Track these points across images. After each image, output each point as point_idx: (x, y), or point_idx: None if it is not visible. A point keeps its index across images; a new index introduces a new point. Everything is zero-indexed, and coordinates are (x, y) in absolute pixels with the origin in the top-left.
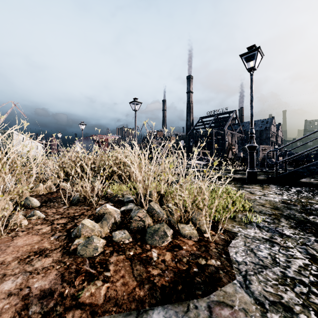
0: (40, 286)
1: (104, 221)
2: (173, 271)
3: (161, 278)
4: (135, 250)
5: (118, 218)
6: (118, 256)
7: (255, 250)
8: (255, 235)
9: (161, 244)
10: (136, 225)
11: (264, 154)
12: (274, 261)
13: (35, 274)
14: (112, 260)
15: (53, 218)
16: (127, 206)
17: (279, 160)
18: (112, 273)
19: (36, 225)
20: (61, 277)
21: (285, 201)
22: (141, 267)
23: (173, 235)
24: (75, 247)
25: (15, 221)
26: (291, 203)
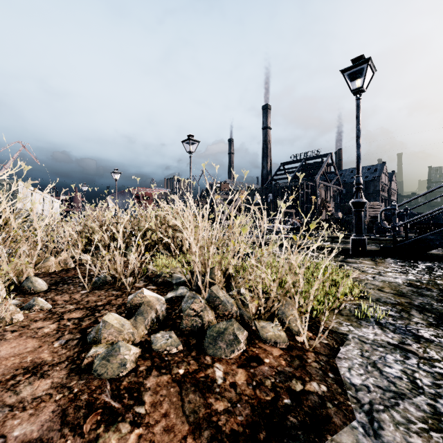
0: (23, 435)
1: (139, 316)
2: (249, 403)
3: (231, 418)
4: (187, 366)
5: (161, 310)
6: (159, 376)
7: (380, 364)
8: (376, 338)
9: (229, 355)
10: (190, 324)
11: (372, 214)
12: (413, 384)
13: (19, 409)
14: (149, 383)
15: (64, 310)
16: (177, 291)
17: None
18: (148, 407)
19: (36, 321)
20: (62, 417)
21: (412, 284)
22: (197, 396)
23: (248, 340)
24: (90, 361)
25: (3, 316)
26: (423, 286)
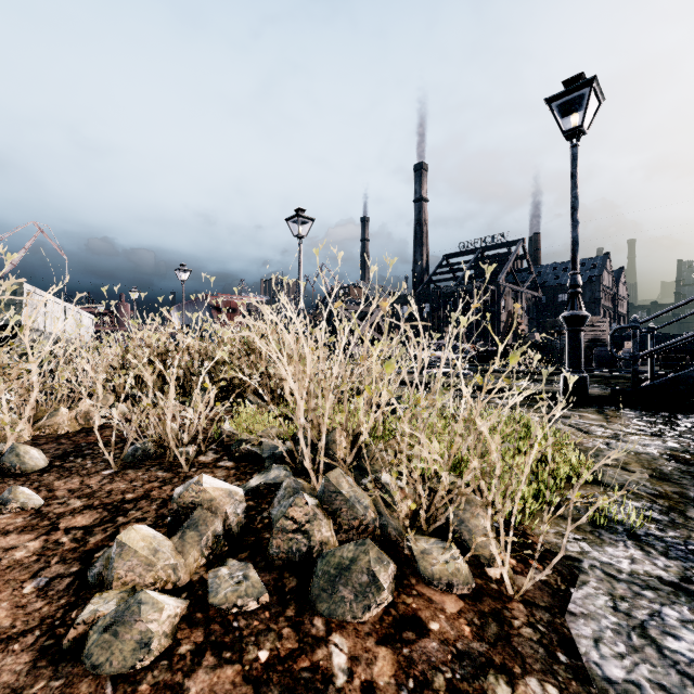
0: None
1: (190, 531)
2: None
3: None
4: (276, 642)
5: (235, 515)
6: (218, 668)
7: (654, 629)
8: (635, 568)
9: (360, 615)
10: (286, 546)
11: (590, 336)
12: None
13: None
14: (195, 687)
15: (63, 510)
16: (269, 474)
17: (625, 349)
18: None
19: (6, 533)
20: None
21: (677, 456)
22: None
23: (397, 578)
24: (81, 632)
25: None
26: None
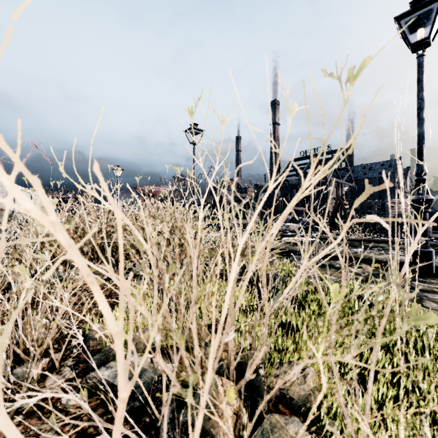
0: None
1: None
2: None
3: None
4: None
5: None
6: None
7: None
8: None
9: None
10: None
11: (395, 212)
12: None
13: None
14: None
15: None
16: None
17: None
18: None
19: None
20: None
21: None
22: None
23: None
24: None
25: None
26: None
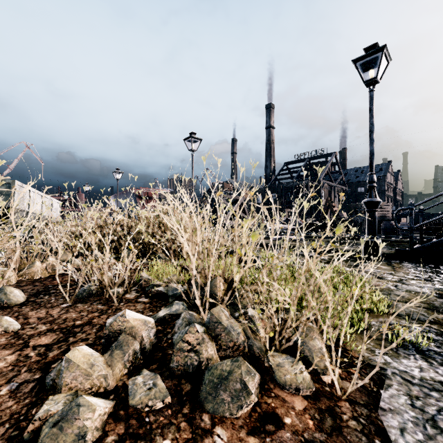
0: None
1: (117, 350)
2: None
3: None
4: (176, 433)
5: (148, 337)
6: None
7: (442, 422)
8: (423, 375)
9: (235, 412)
10: (183, 361)
11: (379, 214)
12: None
13: None
14: None
15: (33, 333)
16: (171, 307)
17: (402, 223)
18: None
19: None
20: None
21: None
22: None
23: (260, 383)
24: (37, 426)
25: None
26: None
